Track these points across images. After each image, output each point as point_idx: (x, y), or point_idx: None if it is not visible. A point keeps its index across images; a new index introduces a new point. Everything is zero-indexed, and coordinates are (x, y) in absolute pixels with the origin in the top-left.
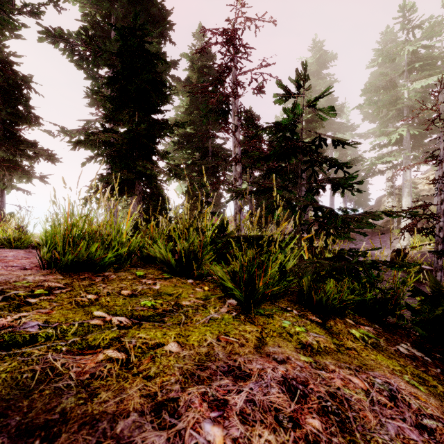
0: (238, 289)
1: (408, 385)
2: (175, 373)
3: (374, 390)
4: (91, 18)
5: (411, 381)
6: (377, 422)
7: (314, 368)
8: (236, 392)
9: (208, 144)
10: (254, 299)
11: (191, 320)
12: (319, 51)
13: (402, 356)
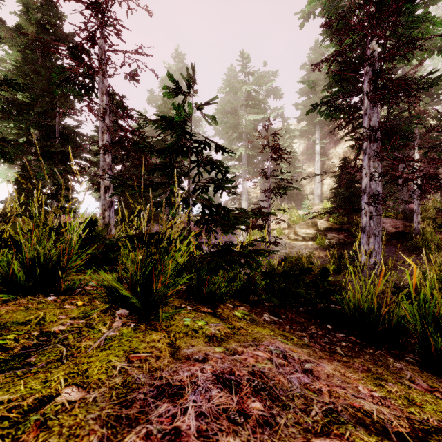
0: (134, 296)
1: (284, 344)
2: (94, 429)
3: (274, 356)
4: None
5: (282, 340)
6: (287, 381)
7: (229, 355)
8: (181, 413)
9: (55, 122)
10: (153, 303)
11: (77, 348)
12: (181, 62)
13: (269, 324)
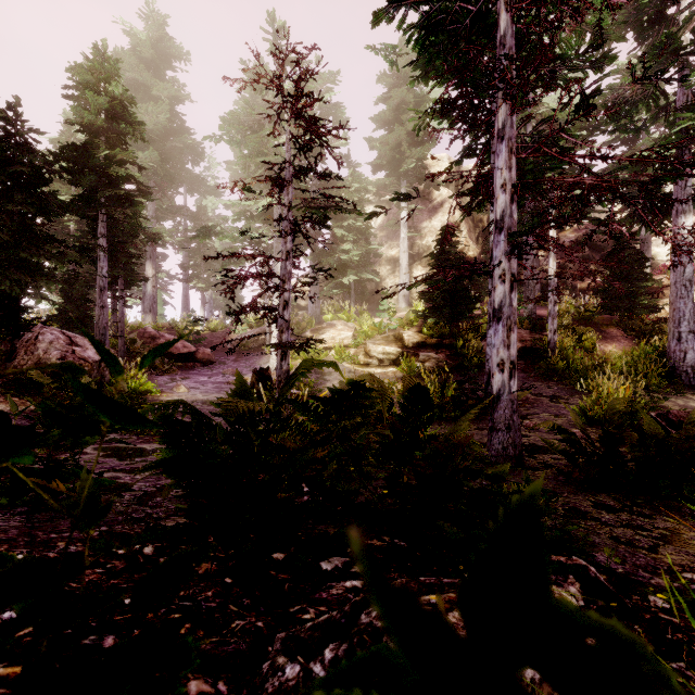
0: None
1: None
2: None
3: None
4: None
5: None
6: None
7: None
8: None
9: None
10: None
11: None
12: (159, 30)
13: None
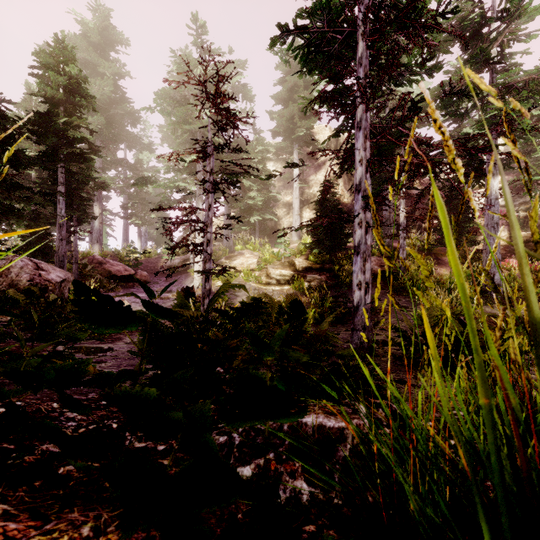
0: None
1: None
2: None
3: None
4: None
5: None
6: None
7: None
8: None
9: None
10: None
11: None
12: (105, 20)
13: None
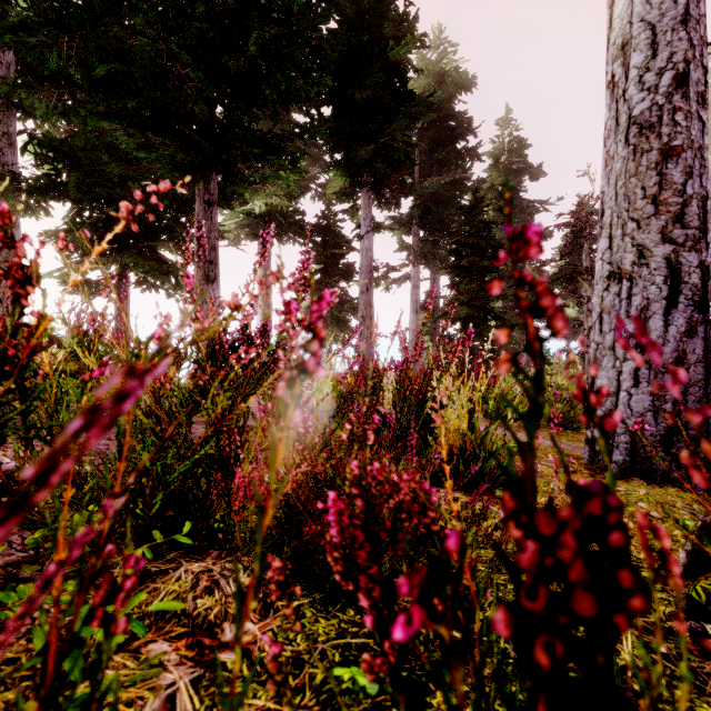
0: None
1: None
2: None
3: None
4: None
5: None
6: None
7: None
8: None
9: None
10: None
11: None
12: None
13: None
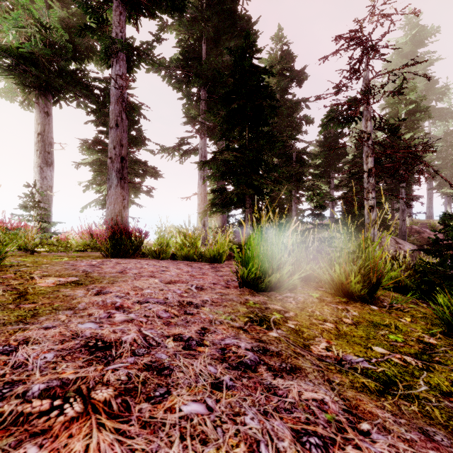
0: None
1: None
2: None
3: None
4: (185, 42)
5: None
6: None
7: None
8: None
9: (294, 150)
10: None
11: None
12: (414, 27)
13: None
